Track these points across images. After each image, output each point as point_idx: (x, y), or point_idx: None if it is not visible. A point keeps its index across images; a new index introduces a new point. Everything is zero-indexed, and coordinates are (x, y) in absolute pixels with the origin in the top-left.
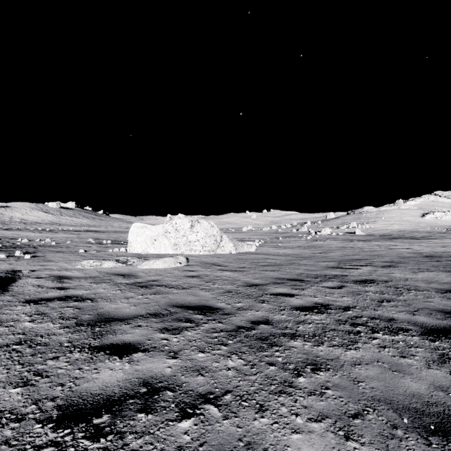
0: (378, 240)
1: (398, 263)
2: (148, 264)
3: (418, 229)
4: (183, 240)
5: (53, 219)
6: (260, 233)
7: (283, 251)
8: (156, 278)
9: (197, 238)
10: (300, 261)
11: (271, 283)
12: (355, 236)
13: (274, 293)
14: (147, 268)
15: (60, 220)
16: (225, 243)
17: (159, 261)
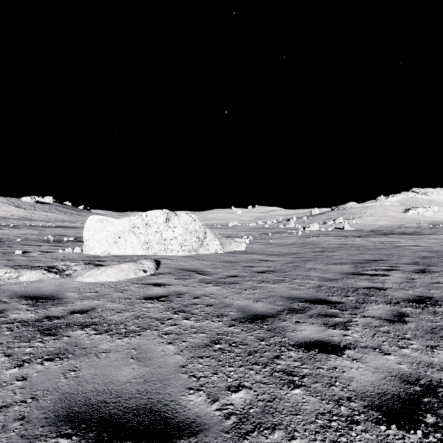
0: (373, 236)
1: (428, 266)
2: (93, 275)
3: (404, 224)
4: (156, 237)
5: (25, 214)
6: (247, 229)
7: (278, 250)
8: (89, 305)
9: (174, 235)
10: (305, 264)
11: (285, 311)
12: (346, 232)
13: (301, 342)
14: (90, 281)
15: (32, 215)
16: (210, 241)
17: (111, 269)
